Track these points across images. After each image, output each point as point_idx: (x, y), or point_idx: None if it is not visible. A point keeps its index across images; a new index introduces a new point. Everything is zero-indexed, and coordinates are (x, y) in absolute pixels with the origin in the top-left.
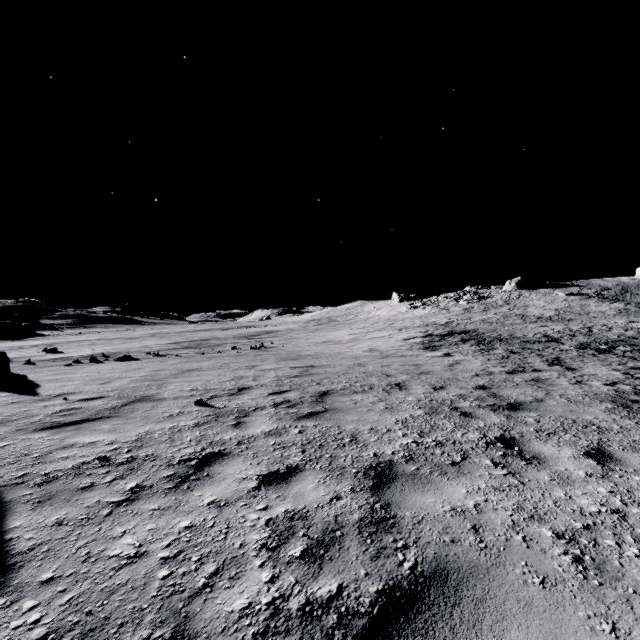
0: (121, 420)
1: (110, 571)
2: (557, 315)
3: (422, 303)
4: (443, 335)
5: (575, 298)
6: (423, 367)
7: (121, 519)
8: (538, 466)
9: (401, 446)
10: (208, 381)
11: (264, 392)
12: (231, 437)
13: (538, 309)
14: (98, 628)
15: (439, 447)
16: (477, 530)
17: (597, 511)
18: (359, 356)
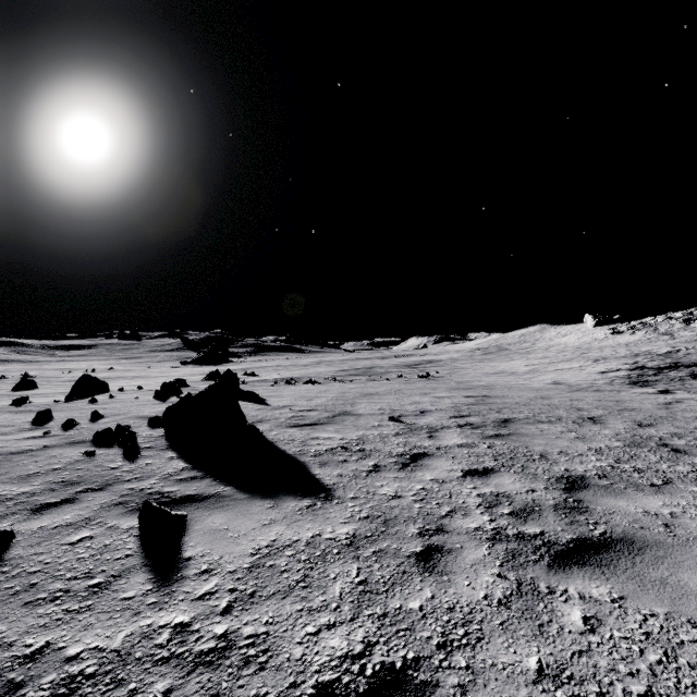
0: (339, 426)
1: (385, 500)
2: None
3: (630, 327)
4: (661, 368)
5: None
6: (626, 403)
7: (376, 479)
8: None
9: (594, 467)
10: (390, 403)
11: (445, 415)
12: (429, 444)
13: None
14: (393, 519)
15: (637, 472)
16: (668, 526)
17: None
18: (541, 389)
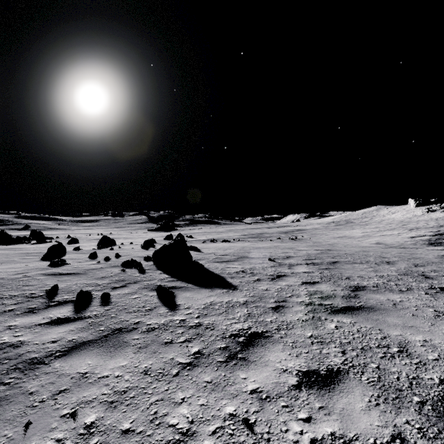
0: (240, 262)
1: (261, 291)
2: None
3: (441, 207)
4: None
5: None
6: (416, 255)
7: (258, 284)
8: None
9: (373, 283)
10: (270, 252)
11: (300, 259)
12: (288, 271)
13: None
14: (264, 297)
15: (396, 285)
16: (395, 304)
17: None
18: (365, 246)
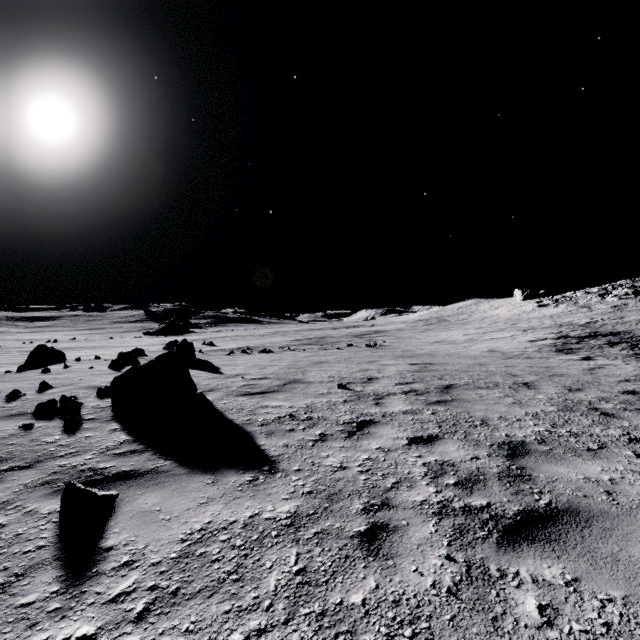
0: (289, 394)
1: (330, 472)
2: None
3: (553, 300)
4: (582, 337)
5: None
6: (555, 369)
7: (322, 449)
8: None
9: (532, 432)
10: (339, 371)
11: (391, 382)
12: (376, 412)
13: None
14: (338, 493)
15: (573, 437)
16: (610, 493)
17: None
18: (478, 356)
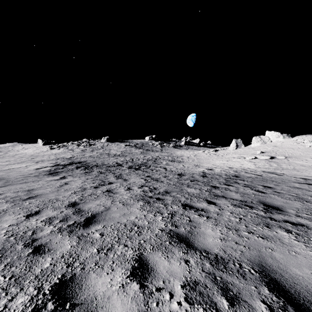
0: None
1: None
2: (122, 154)
3: (58, 146)
4: (66, 164)
5: (128, 147)
6: (35, 191)
7: None
8: None
9: None
10: None
11: None
12: None
13: (115, 151)
14: None
15: None
16: None
17: None
18: None
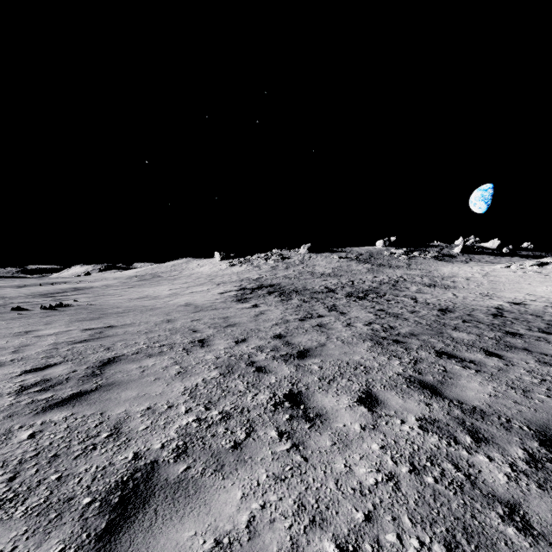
0: None
1: None
2: (333, 272)
3: (239, 261)
4: (254, 288)
5: (344, 260)
6: (231, 319)
7: None
8: (321, 427)
9: (178, 431)
10: None
11: (16, 370)
12: None
13: (322, 268)
14: None
15: (224, 422)
16: None
17: (375, 483)
18: (172, 311)
